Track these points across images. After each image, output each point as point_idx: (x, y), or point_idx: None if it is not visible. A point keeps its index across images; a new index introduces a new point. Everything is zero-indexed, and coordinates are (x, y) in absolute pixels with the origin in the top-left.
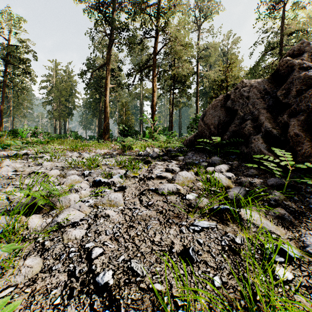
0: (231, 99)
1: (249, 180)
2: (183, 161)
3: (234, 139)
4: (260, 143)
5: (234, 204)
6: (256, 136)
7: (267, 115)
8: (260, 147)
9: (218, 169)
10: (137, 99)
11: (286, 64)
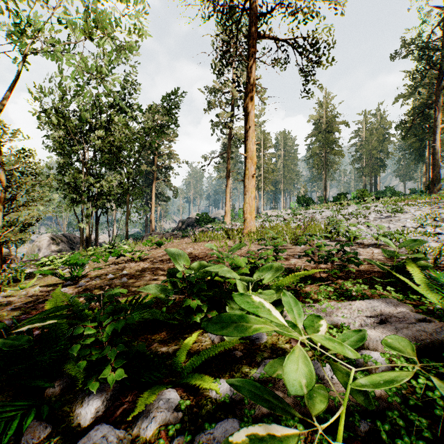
0: None
1: None
2: None
3: None
4: None
5: None
6: None
7: None
8: None
9: None
10: None
11: None
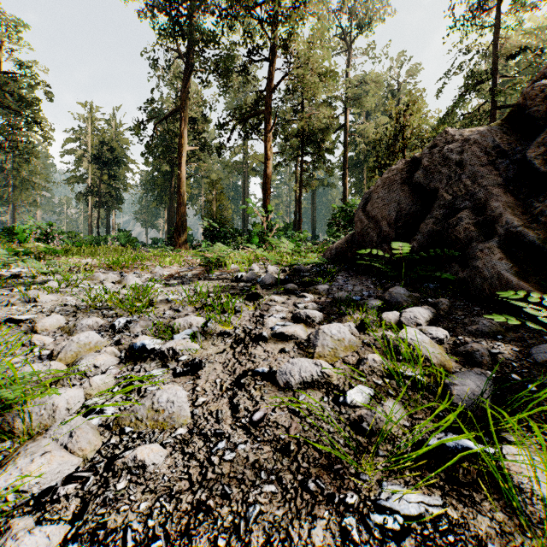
0: (423, 168)
1: (485, 347)
2: (327, 294)
3: (437, 249)
4: (496, 259)
5: (474, 425)
6: (486, 244)
7: (507, 199)
8: (496, 269)
9: (410, 318)
10: (238, 173)
11: (542, 94)
